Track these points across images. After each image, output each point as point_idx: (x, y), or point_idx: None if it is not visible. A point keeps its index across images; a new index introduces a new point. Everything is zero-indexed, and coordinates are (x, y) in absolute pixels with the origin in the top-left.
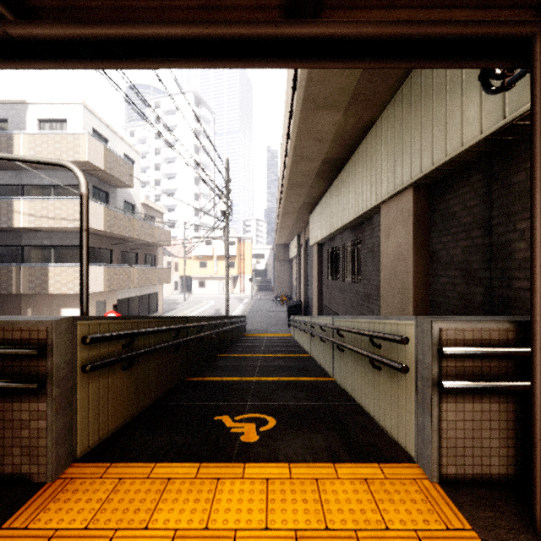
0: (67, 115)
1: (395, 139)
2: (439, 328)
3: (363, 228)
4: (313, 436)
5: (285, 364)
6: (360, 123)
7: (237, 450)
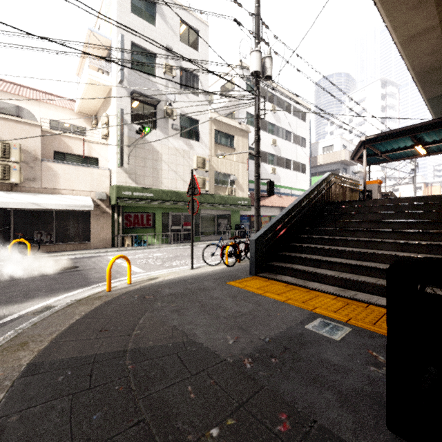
0: (333, 143)
1: None
2: None
3: None
4: None
5: None
6: None
7: None
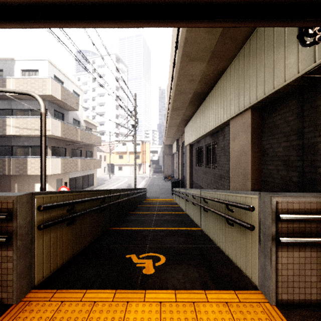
0: (38, 67)
1: (239, 79)
2: (276, 201)
3: (218, 135)
4: (190, 269)
5: (170, 219)
6: (217, 70)
7: (141, 280)
